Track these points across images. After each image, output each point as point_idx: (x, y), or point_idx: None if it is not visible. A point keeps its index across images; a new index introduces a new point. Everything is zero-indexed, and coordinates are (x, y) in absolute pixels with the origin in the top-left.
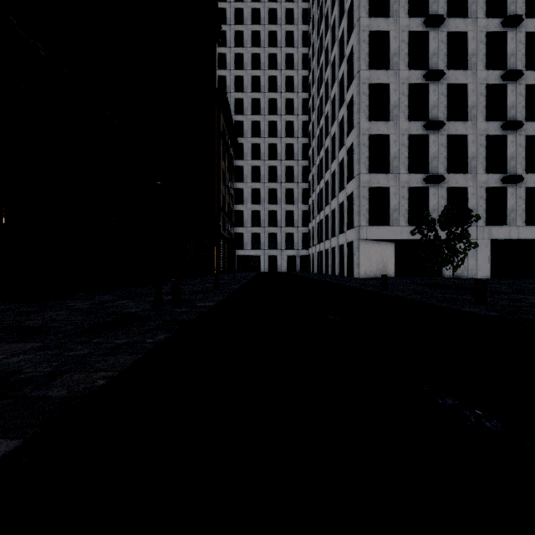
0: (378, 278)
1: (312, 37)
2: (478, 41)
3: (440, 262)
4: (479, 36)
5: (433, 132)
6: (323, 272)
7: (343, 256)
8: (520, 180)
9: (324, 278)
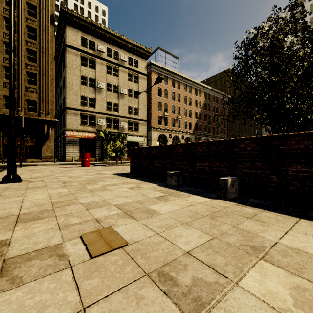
0: None
1: None
2: None
3: None
4: None
5: None
6: None
7: None
8: None
9: None
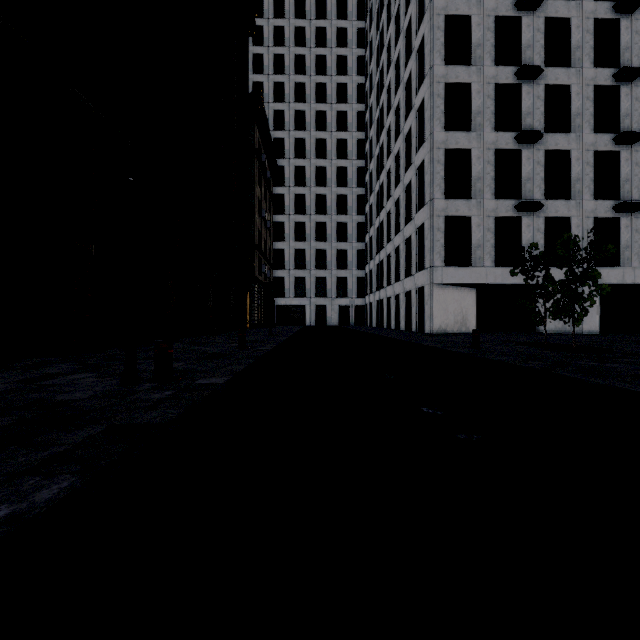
0: (457, 334)
1: (369, 34)
2: (584, 30)
3: (551, 313)
4: (585, 24)
5: (527, 146)
6: (384, 326)
7: (411, 305)
8: (638, 208)
9: (388, 334)
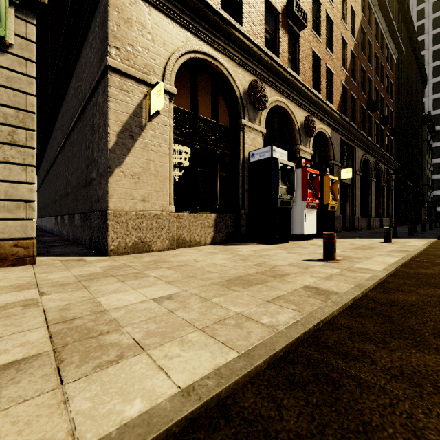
0: None
1: None
2: None
3: None
4: None
5: None
6: None
7: None
8: None
9: None
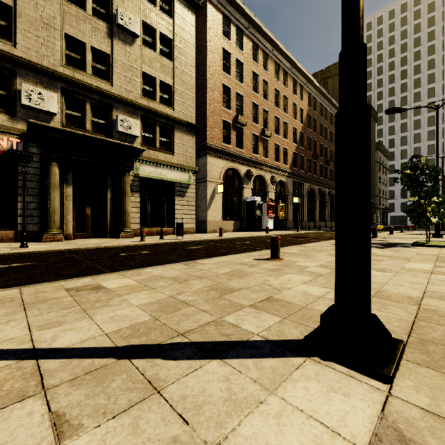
0: None
1: None
2: None
3: None
4: None
5: None
6: None
7: None
8: None
9: None
